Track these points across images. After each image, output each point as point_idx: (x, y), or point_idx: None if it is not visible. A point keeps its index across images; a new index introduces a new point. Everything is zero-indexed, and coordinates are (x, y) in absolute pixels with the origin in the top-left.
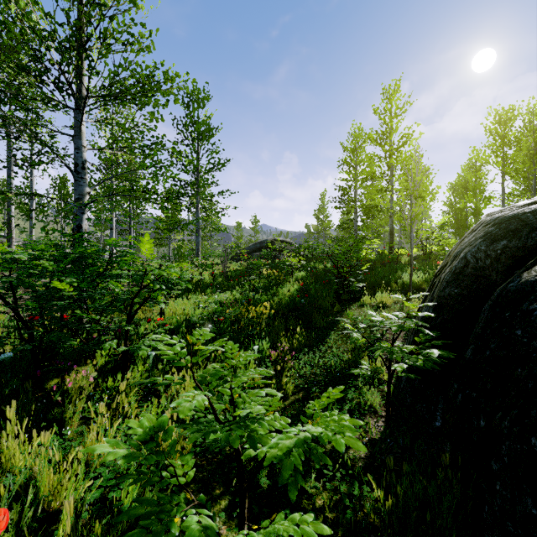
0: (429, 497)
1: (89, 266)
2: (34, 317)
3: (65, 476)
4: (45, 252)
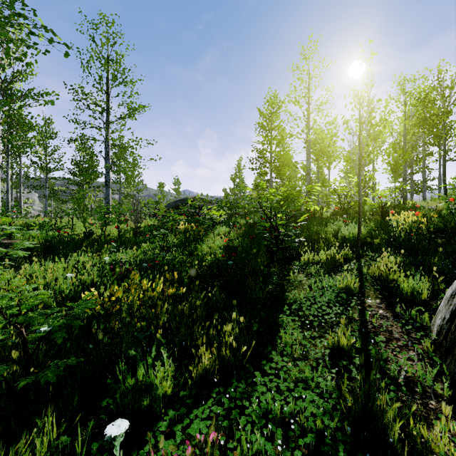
0: None
1: None
2: None
3: None
4: None
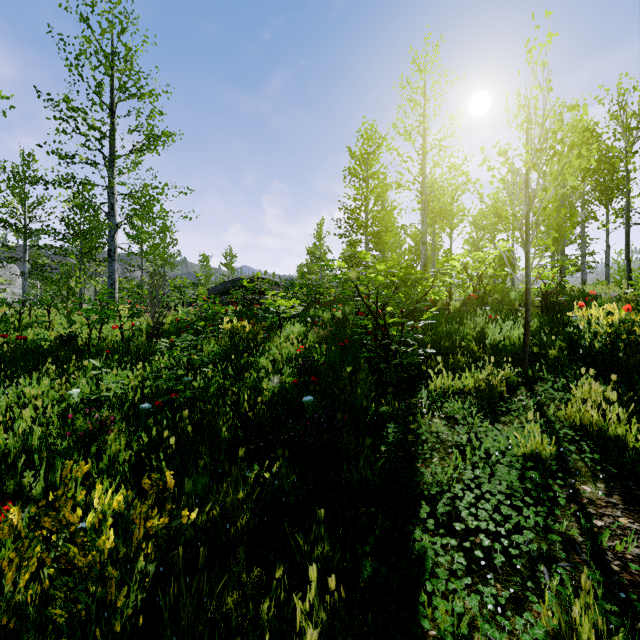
0: None
1: None
2: None
3: None
4: None
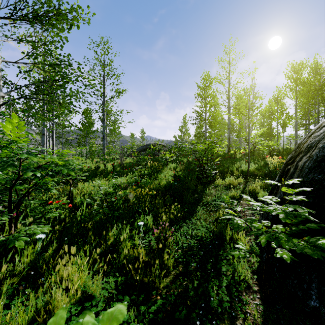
0: None
1: None
2: None
3: None
4: None
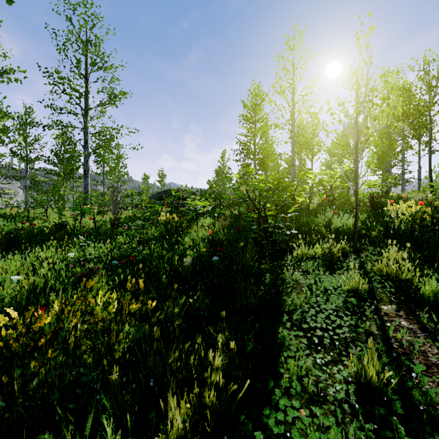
0: None
1: None
2: None
3: None
4: None
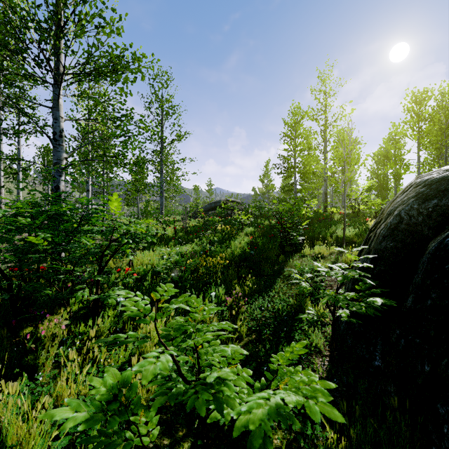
0: (380, 440)
1: (64, 222)
2: (14, 268)
3: (34, 423)
4: (21, 210)
